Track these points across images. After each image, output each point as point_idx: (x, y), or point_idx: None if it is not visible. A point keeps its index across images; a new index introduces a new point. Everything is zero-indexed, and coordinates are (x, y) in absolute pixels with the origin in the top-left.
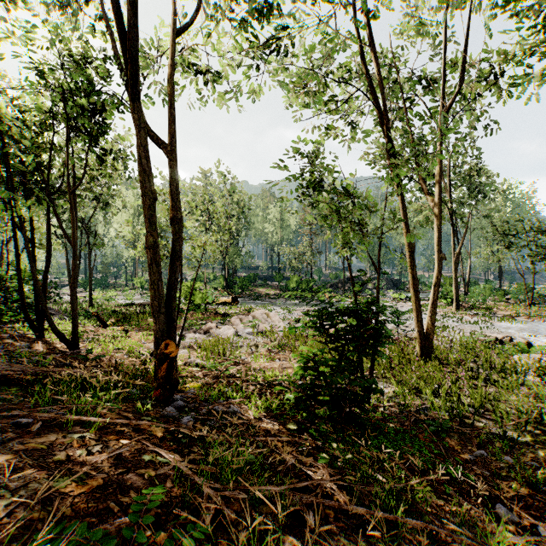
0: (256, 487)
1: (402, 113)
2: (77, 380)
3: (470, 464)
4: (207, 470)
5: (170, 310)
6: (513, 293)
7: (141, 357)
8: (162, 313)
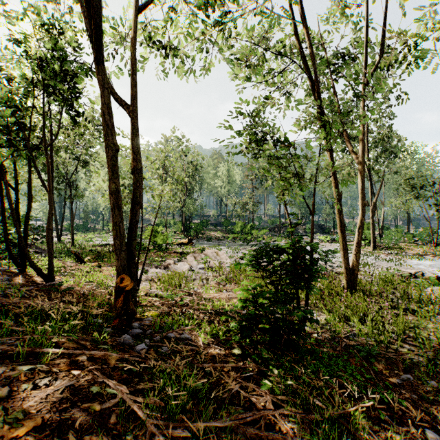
0: (200, 423)
1: (329, 83)
2: (42, 310)
3: (398, 388)
4: (152, 403)
5: (130, 249)
6: (420, 235)
7: (108, 288)
8: (123, 251)
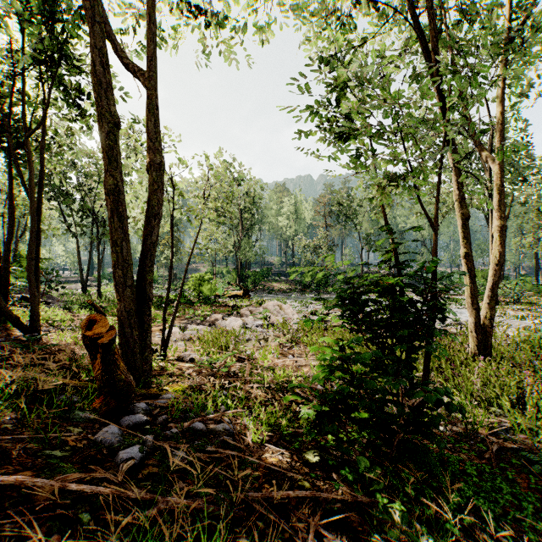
0: None
1: None
2: None
3: None
4: None
5: (143, 285)
6: None
7: None
8: (128, 286)
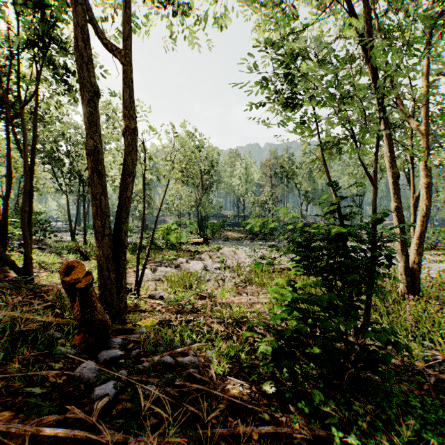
0: None
1: None
2: None
3: None
4: None
5: (119, 234)
6: None
7: None
8: (106, 235)
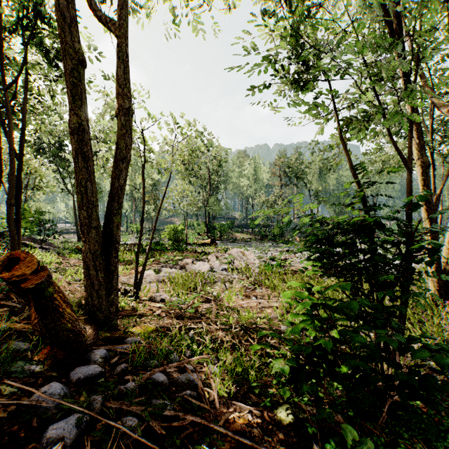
0: None
1: None
2: None
3: None
4: None
5: (110, 227)
6: None
7: None
8: (93, 228)
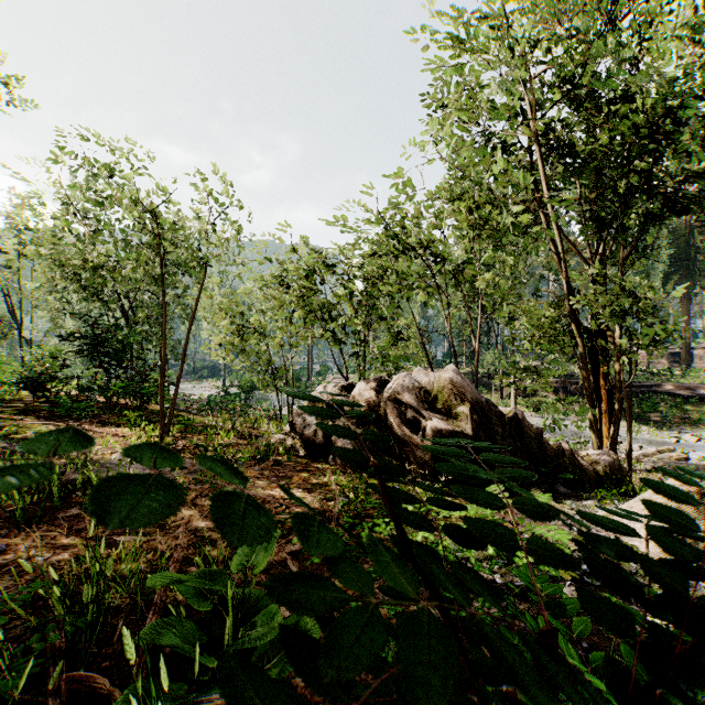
0: None
1: None
2: None
3: None
4: None
5: None
6: None
7: None
8: None
